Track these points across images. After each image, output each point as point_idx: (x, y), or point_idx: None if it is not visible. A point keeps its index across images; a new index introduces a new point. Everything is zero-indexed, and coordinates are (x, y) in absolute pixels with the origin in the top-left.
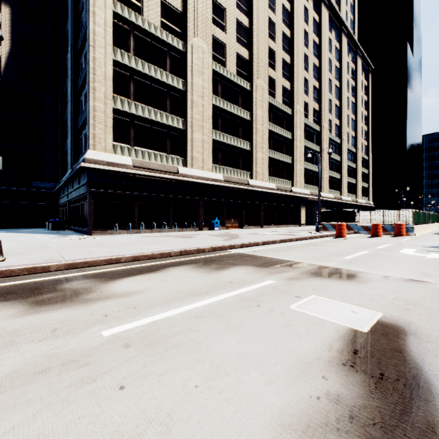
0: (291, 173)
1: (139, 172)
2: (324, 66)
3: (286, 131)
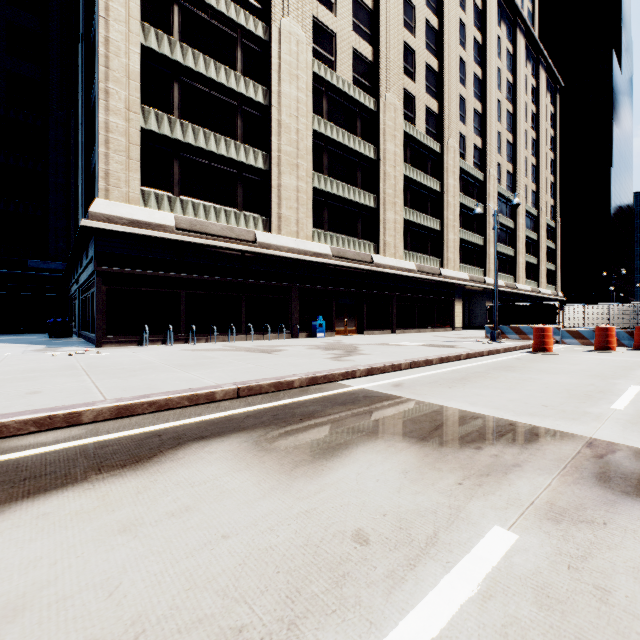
0: (440, 245)
1: (187, 238)
2: (489, 78)
3: (431, 179)
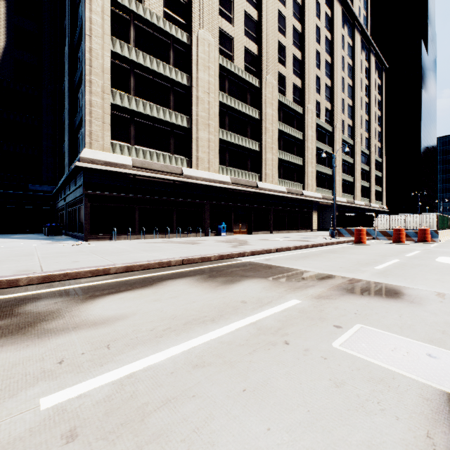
0: (302, 175)
1: (140, 173)
2: (336, 63)
3: (297, 131)
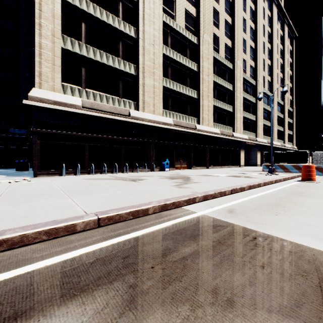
0: (232, 120)
1: (89, 113)
2: (259, 29)
3: (228, 83)
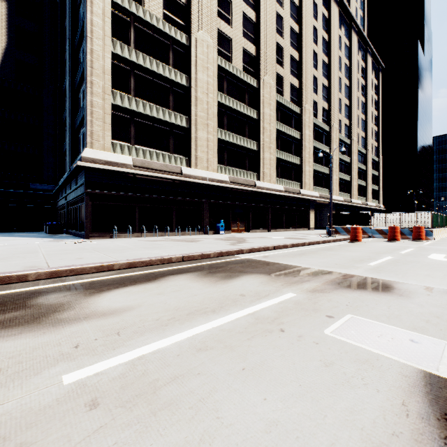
0: (300, 174)
1: (140, 172)
2: (333, 63)
3: (294, 130)
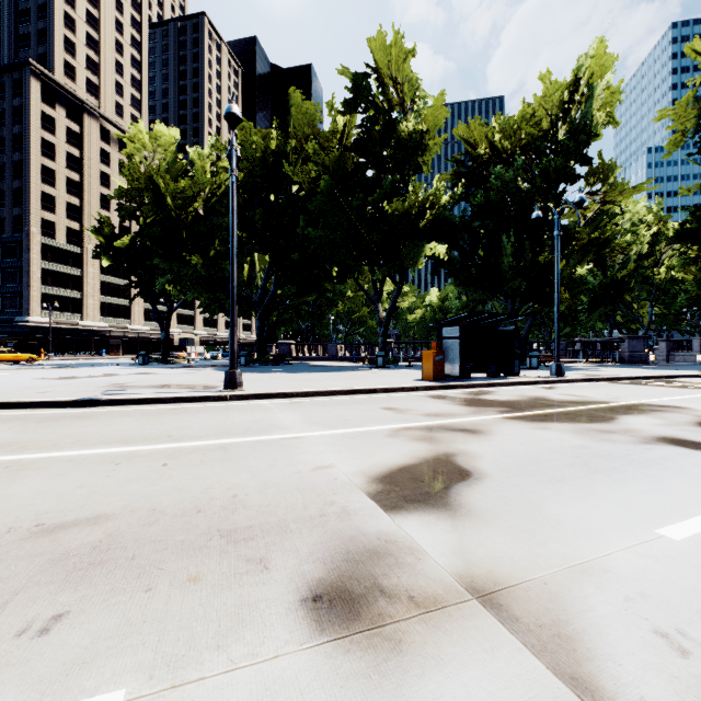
0: None
1: (57, 326)
2: None
3: None
